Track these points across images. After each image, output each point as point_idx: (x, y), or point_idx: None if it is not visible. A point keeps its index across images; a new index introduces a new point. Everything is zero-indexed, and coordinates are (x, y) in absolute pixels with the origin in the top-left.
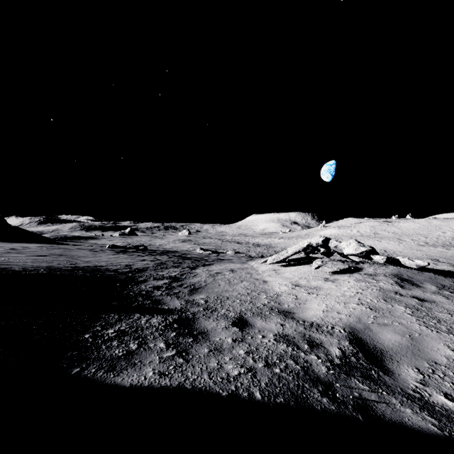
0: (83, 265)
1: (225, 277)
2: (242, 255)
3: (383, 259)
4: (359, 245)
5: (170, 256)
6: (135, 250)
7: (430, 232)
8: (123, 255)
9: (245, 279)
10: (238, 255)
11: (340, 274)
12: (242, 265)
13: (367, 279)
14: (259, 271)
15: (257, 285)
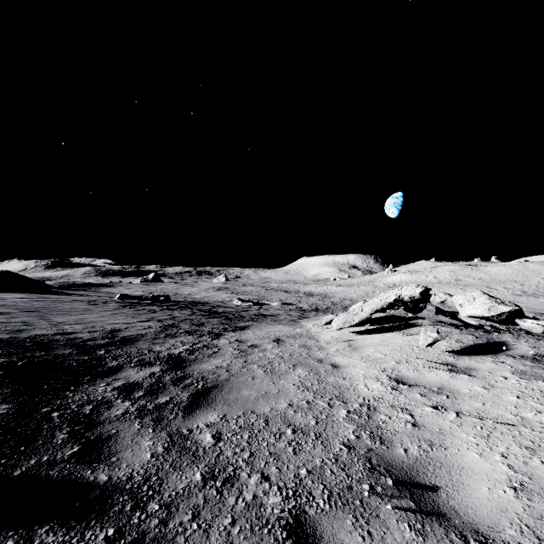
0: (32, 334)
1: (265, 357)
2: (292, 307)
3: (543, 328)
4: (495, 302)
5: (194, 311)
6: (153, 301)
7: (526, 278)
8: (129, 309)
9: (299, 362)
10: (286, 308)
11: (473, 356)
12: (294, 329)
13: (538, 370)
14: (320, 341)
15: (322, 377)
